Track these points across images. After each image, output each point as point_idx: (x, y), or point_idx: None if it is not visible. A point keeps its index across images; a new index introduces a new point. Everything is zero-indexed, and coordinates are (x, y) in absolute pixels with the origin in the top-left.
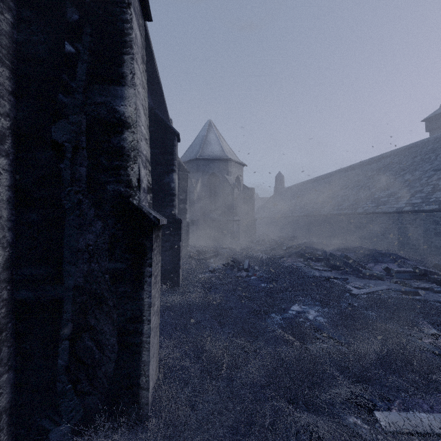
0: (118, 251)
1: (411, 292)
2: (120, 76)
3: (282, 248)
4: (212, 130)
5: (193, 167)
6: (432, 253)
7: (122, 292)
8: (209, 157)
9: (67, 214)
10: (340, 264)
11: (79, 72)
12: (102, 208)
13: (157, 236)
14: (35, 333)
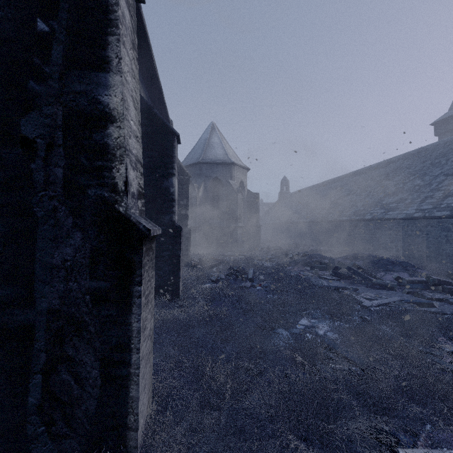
0: (101, 267)
1: (425, 304)
2: (103, 61)
3: (288, 256)
4: (215, 133)
5: (196, 171)
6: (443, 261)
7: (106, 316)
8: (212, 161)
9: (40, 224)
10: (348, 273)
11: (54, 54)
12: (82, 216)
13: (149, 248)
14: (0, 366)
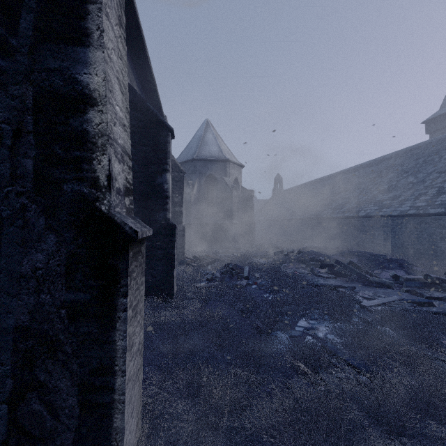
0: (79, 276)
1: (424, 303)
2: (82, 33)
3: (282, 253)
4: (210, 130)
5: (190, 168)
6: (438, 258)
7: (85, 333)
8: (207, 158)
9: (5, 225)
10: (344, 271)
11: (23, 24)
12: (56, 216)
13: (137, 252)
14: None
